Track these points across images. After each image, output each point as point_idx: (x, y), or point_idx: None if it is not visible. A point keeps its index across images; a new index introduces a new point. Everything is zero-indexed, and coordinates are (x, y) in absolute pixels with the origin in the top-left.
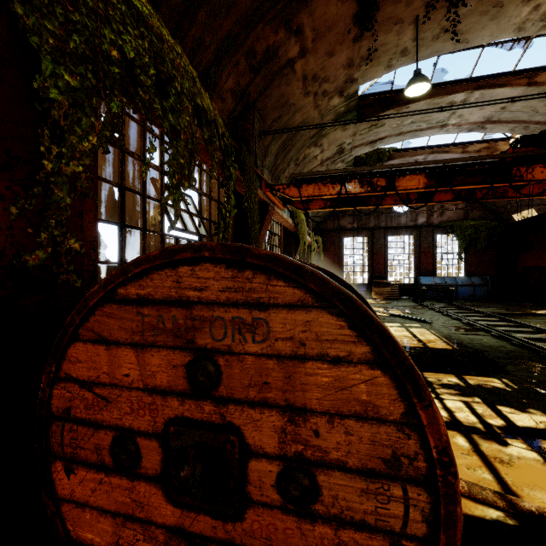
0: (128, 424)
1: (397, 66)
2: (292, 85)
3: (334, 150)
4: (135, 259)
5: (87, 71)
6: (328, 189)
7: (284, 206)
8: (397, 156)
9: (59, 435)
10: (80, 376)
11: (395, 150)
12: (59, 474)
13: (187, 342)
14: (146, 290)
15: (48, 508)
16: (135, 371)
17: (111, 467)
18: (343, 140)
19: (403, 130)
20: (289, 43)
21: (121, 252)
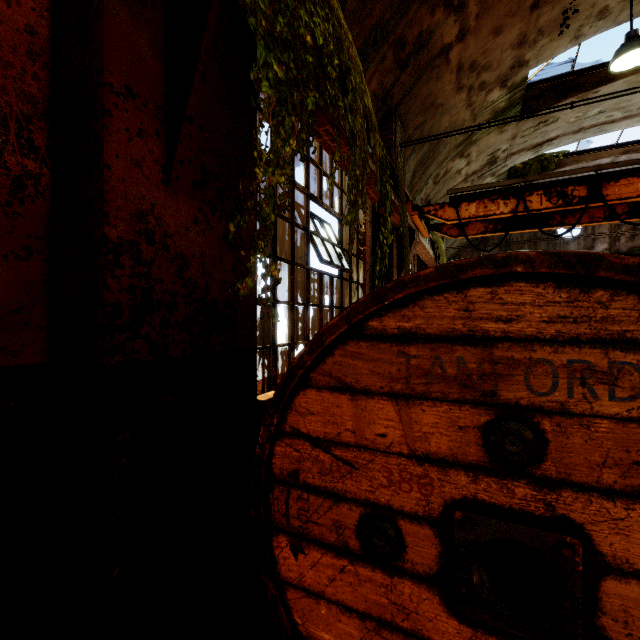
0: (384, 500)
1: (588, 36)
2: (442, 80)
3: (484, 161)
4: (395, 281)
5: (289, 59)
6: (497, 207)
7: (428, 234)
8: (570, 162)
9: (282, 503)
10: (312, 432)
11: (566, 154)
12: (282, 551)
13: (483, 395)
14: (413, 322)
15: (267, 591)
16: (395, 430)
17: (358, 553)
18: (497, 146)
19: (585, 124)
20: (446, 25)
21: (273, 289)
